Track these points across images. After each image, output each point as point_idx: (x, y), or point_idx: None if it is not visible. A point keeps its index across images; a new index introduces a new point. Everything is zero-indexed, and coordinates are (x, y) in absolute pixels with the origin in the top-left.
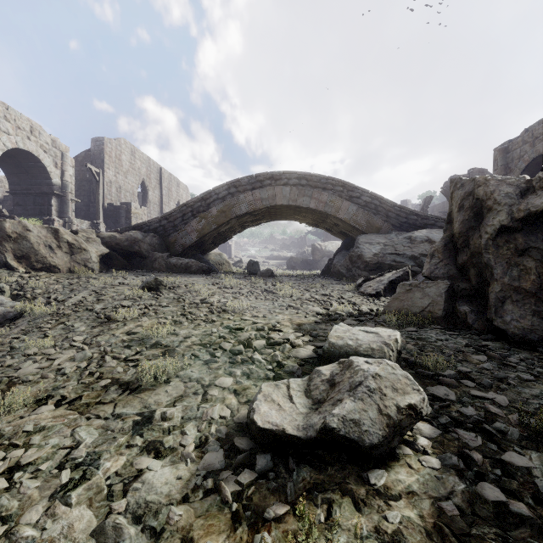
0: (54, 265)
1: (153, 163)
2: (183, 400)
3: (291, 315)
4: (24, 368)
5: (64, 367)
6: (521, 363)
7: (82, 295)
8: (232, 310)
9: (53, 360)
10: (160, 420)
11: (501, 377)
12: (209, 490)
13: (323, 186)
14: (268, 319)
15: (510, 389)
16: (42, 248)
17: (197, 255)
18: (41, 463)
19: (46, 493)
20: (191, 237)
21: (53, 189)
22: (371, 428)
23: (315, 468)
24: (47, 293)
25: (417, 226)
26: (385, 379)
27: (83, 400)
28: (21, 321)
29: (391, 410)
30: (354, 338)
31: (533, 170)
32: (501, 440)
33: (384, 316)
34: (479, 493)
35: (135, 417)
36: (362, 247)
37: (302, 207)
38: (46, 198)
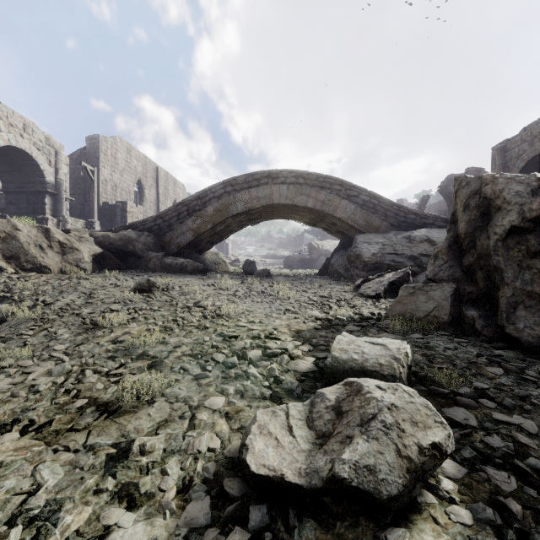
0: (45, 266)
1: (150, 161)
2: (167, 425)
3: (289, 320)
4: None
5: (39, 383)
6: None
7: (71, 298)
8: (227, 314)
9: (29, 373)
10: (139, 453)
11: (523, 396)
12: None
13: (321, 184)
14: (265, 325)
15: (535, 410)
16: (32, 247)
17: (193, 255)
18: None
19: None
20: (186, 236)
21: (47, 187)
22: (388, 475)
23: (320, 524)
24: (36, 294)
25: (415, 225)
26: (402, 410)
27: (53, 425)
28: (5, 325)
29: (412, 450)
30: (359, 352)
31: (531, 169)
32: (538, 482)
33: (387, 321)
34: None
35: (110, 448)
36: (361, 246)
37: (299, 206)
38: (39, 196)
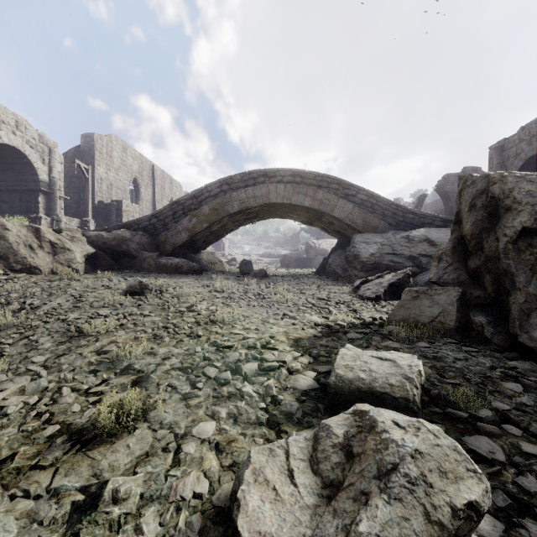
0: (35, 266)
1: (146, 160)
2: (148, 461)
3: (287, 326)
4: None
5: (8, 405)
6: None
7: (59, 301)
8: (221, 320)
9: None
10: (111, 501)
11: None
12: None
13: (318, 183)
14: (261, 332)
15: None
16: (22, 248)
17: (188, 255)
18: None
19: None
20: (182, 235)
21: (40, 186)
22: None
23: None
24: (24, 297)
25: (414, 224)
26: (428, 457)
27: (16, 461)
28: None
29: (443, 513)
30: (366, 369)
31: (529, 169)
32: None
33: (390, 327)
34: None
35: (78, 493)
36: (359, 246)
37: (296, 205)
38: (33, 195)
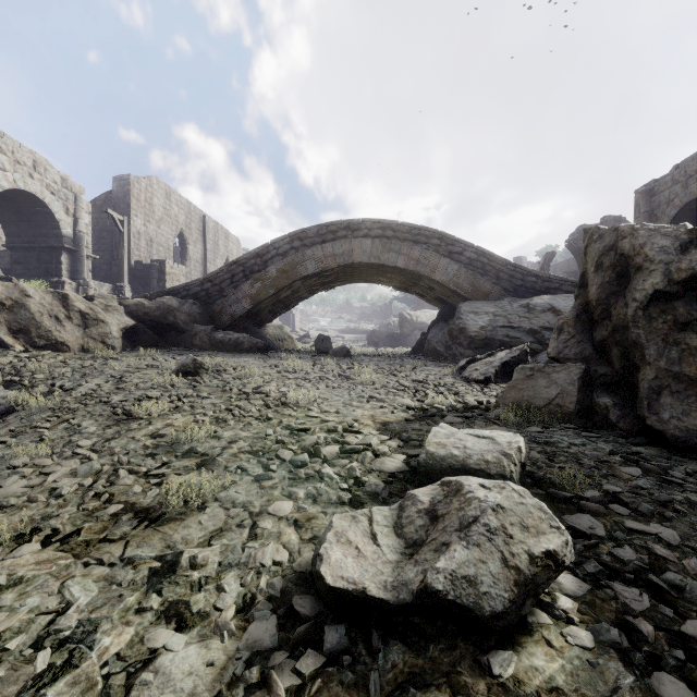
0: (62, 342)
1: (195, 209)
2: (223, 535)
3: (373, 409)
4: (5, 487)
5: (61, 486)
6: (688, 479)
7: (96, 382)
8: (295, 402)
9: (48, 474)
10: (189, 567)
11: (665, 501)
12: (253, 685)
13: (415, 238)
14: (343, 415)
15: (679, 518)
16: (46, 319)
17: (250, 328)
18: (9, 638)
19: (10, 689)
20: (242, 304)
21: (64, 242)
22: (492, 588)
23: (410, 647)
24: (52, 378)
25: (536, 290)
26: (511, 513)
27: (82, 535)
28: (14, 416)
29: (521, 559)
30: (460, 446)
31: (686, 219)
32: (676, 600)
33: (498, 411)
34: (656, 690)
35: (153, 562)
36: (466, 318)
37: (387, 266)
38: (54, 253)
